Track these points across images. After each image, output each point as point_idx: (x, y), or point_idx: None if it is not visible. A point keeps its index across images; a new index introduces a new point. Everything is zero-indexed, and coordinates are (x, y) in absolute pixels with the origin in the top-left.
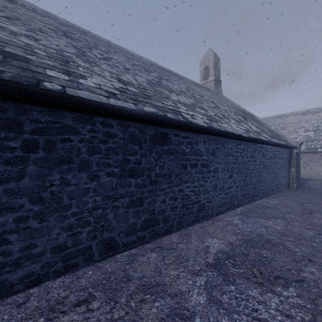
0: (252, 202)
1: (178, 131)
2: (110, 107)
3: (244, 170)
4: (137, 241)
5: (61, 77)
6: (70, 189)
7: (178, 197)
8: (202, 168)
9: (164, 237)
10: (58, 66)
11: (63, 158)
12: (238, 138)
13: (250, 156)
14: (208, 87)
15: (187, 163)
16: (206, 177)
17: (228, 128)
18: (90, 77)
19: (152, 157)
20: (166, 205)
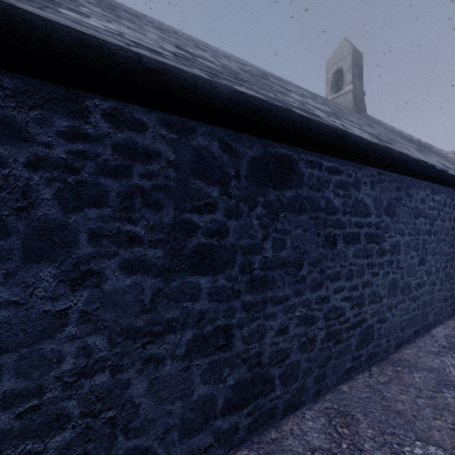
0: None
1: (316, 154)
2: (130, 58)
3: (444, 246)
4: (215, 445)
5: None
6: None
7: (318, 316)
8: (367, 244)
9: (286, 421)
10: None
11: None
12: (438, 178)
13: (454, 217)
14: (341, 103)
15: (337, 233)
16: (376, 264)
17: (416, 156)
18: (102, 21)
19: (256, 217)
20: (290, 337)
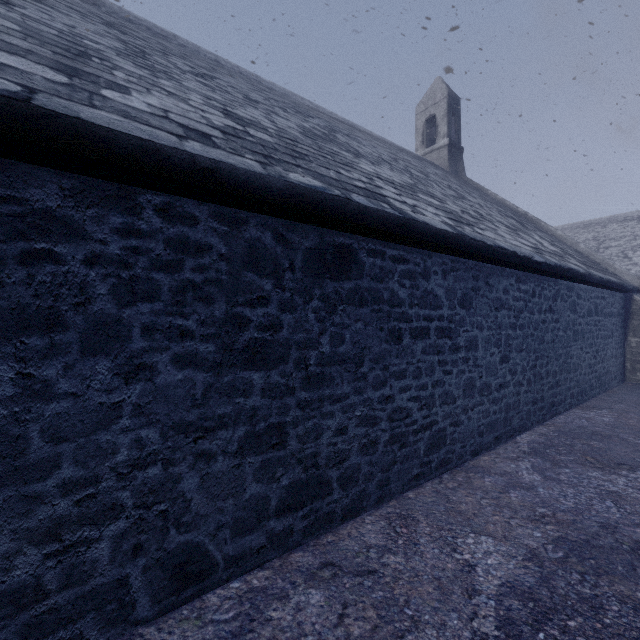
0: (551, 417)
1: (380, 242)
2: (185, 160)
3: (533, 342)
4: (268, 547)
5: (39, 73)
6: (54, 410)
7: (381, 416)
8: (438, 339)
9: (344, 526)
10: (46, 54)
11: (27, 313)
12: (522, 265)
13: (546, 309)
14: (434, 161)
15: (402, 328)
16: (449, 362)
17: (498, 241)
18: (143, 93)
19: (312, 310)
20: (350, 438)
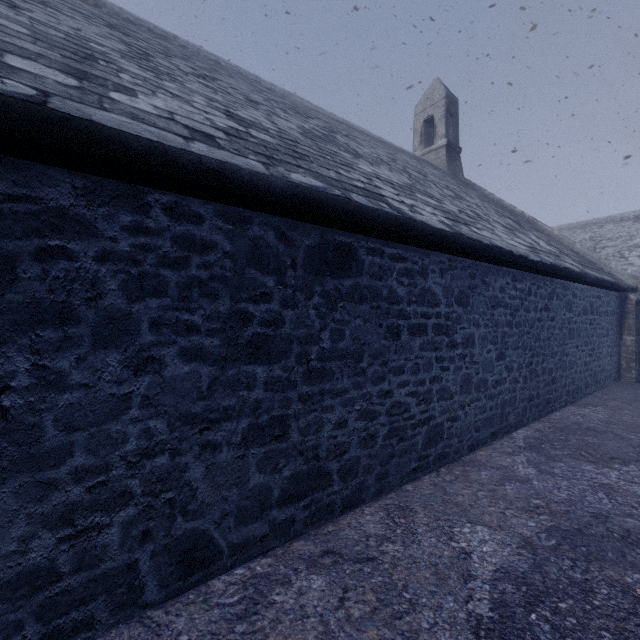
0: (547, 414)
1: (378, 241)
2: (192, 160)
3: (529, 340)
4: (270, 535)
5: (51, 76)
6: (68, 400)
7: (380, 411)
8: (435, 336)
9: (344, 517)
10: (55, 58)
11: (42, 307)
12: (518, 264)
13: (542, 307)
14: (432, 161)
15: (401, 324)
16: (446, 358)
17: (494, 240)
18: (148, 95)
19: (313, 307)
20: (349, 432)
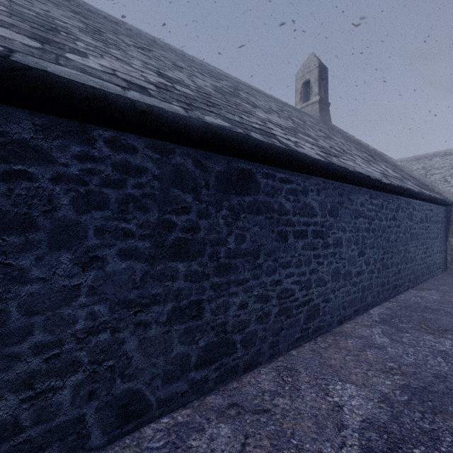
0: (394, 296)
1: (271, 168)
2: (127, 104)
3: (382, 242)
4: (189, 392)
5: (19, 39)
6: (28, 291)
7: (272, 295)
8: (313, 239)
9: (246, 376)
10: (25, 28)
11: (7, 217)
12: (374, 186)
13: (391, 217)
14: (308, 112)
15: (288, 230)
16: (321, 255)
17: (357, 168)
18: (97, 57)
19: (221, 217)
20: (249, 311)
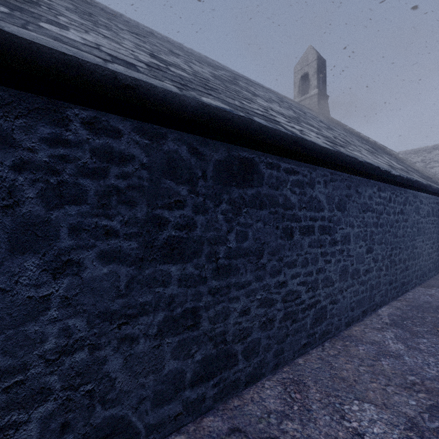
0: (402, 294)
1: (275, 157)
2: (107, 76)
3: (390, 237)
4: (184, 413)
5: None
6: None
7: (277, 298)
8: (321, 235)
9: (248, 390)
10: None
11: None
12: (383, 178)
13: (398, 211)
14: (307, 105)
15: (293, 226)
16: (329, 253)
17: (365, 158)
18: (80, 32)
19: (221, 212)
20: (252, 318)
